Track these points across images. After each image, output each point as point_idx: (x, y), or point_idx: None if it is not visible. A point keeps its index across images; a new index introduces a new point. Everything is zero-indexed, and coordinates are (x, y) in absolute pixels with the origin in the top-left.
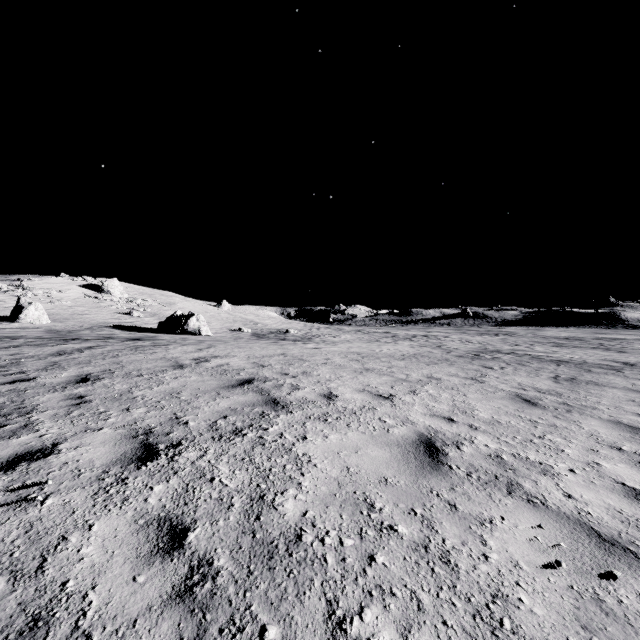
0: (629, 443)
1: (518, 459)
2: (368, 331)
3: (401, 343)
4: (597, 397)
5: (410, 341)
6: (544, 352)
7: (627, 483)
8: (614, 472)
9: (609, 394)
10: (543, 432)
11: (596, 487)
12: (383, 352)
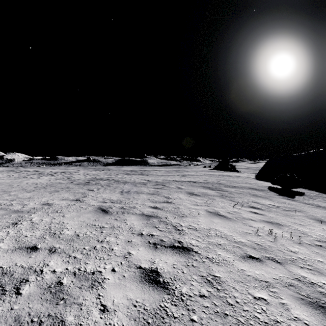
0: (146, 228)
1: (77, 277)
2: (20, 170)
3: (43, 178)
4: (137, 200)
5: (51, 176)
6: (121, 178)
7: (142, 265)
8: (137, 257)
9: (141, 197)
10: (105, 235)
11: (125, 281)
12: (19, 186)
